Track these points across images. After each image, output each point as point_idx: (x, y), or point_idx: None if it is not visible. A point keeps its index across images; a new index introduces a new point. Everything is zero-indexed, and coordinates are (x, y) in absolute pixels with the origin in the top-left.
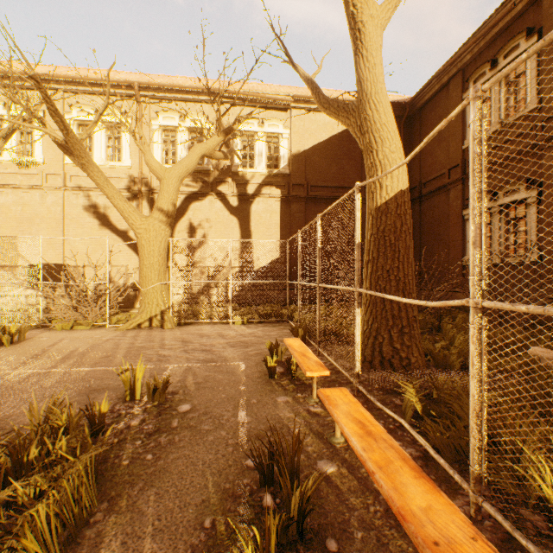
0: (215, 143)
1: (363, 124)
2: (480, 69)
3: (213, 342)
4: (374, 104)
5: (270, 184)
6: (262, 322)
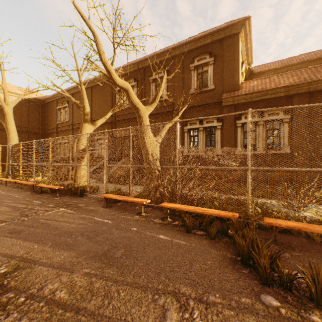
0: None
1: (7, 127)
2: (60, 103)
3: None
4: (10, 124)
5: None
6: None
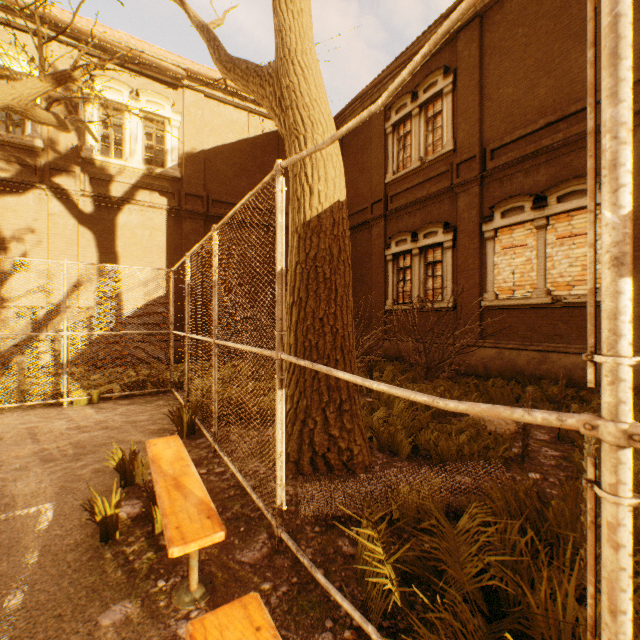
0: (34, 90)
1: (285, 96)
2: (402, 99)
3: (4, 455)
4: (301, 68)
5: (151, 188)
6: (128, 396)
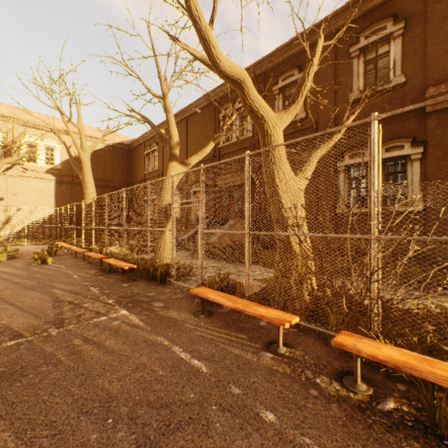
0: (16, 159)
1: (84, 180)
2: (148, 147)
3: (23, 248)
4: (87, 176)
5: (49, 173)
6: (44, 244)
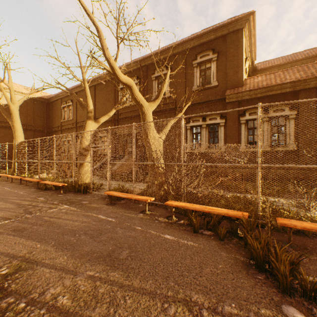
0: None
1: (13, 126)
2: (64, 102)
3: None
4: (16, 122)
5: None
6: None
